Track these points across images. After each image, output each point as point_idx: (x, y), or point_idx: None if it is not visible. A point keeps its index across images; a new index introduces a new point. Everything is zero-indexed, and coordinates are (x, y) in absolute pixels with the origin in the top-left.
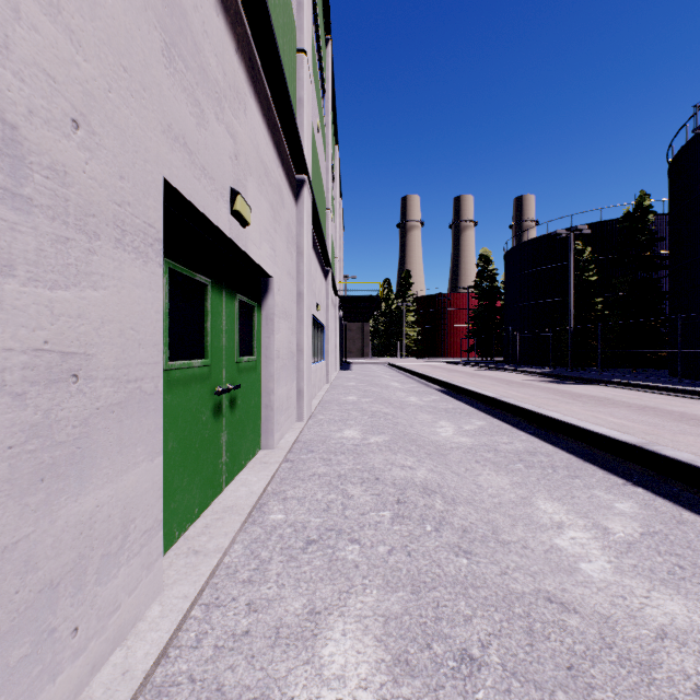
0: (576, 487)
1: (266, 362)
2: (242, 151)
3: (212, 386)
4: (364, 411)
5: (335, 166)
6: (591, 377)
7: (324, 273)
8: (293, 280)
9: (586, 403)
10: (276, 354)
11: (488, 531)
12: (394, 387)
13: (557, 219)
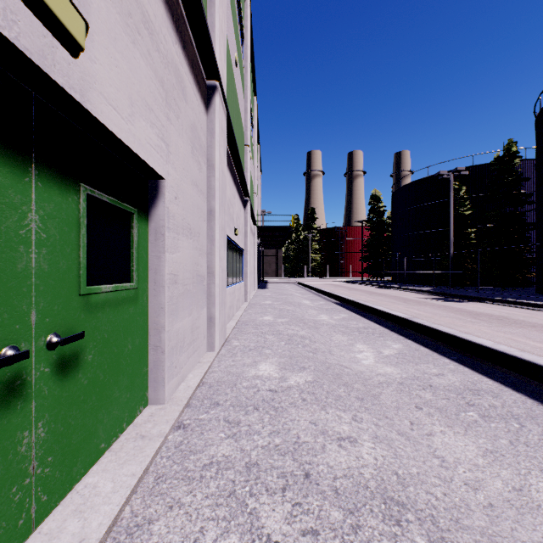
0: None
1: (155, 290)
2: None
3: None
4: (281, 335)
5: (253, 115)
6: (476, 296)
7: (243, 202)
8: (202, 195)
9: (490, 322)
10: (170, 279)
11: None
12: (305, 305)
13: (436, 164)
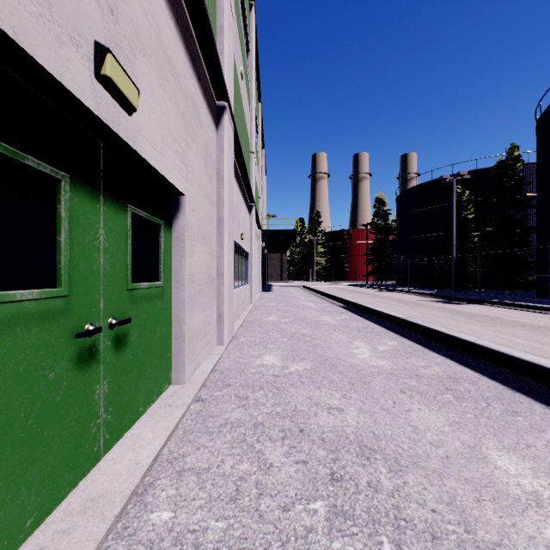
0: (524, 428)
1: (176, 288)
2: (125, 12)
3: (74, 325)
4: (284, 333)
5: (258, 121)
6: (476, 298)
7: (248, 208)
8: (213, 205)
9: (483, 322)
10: (188, 279)
11: (459, 525)
12: (309, 307)
13: (440, 168)
